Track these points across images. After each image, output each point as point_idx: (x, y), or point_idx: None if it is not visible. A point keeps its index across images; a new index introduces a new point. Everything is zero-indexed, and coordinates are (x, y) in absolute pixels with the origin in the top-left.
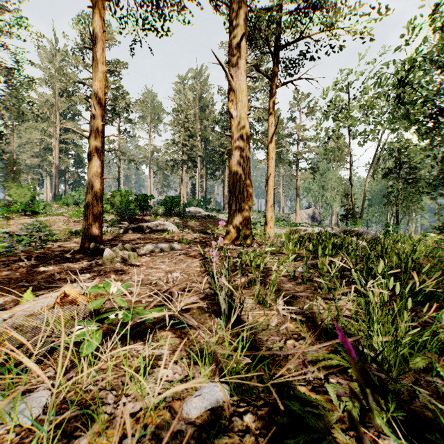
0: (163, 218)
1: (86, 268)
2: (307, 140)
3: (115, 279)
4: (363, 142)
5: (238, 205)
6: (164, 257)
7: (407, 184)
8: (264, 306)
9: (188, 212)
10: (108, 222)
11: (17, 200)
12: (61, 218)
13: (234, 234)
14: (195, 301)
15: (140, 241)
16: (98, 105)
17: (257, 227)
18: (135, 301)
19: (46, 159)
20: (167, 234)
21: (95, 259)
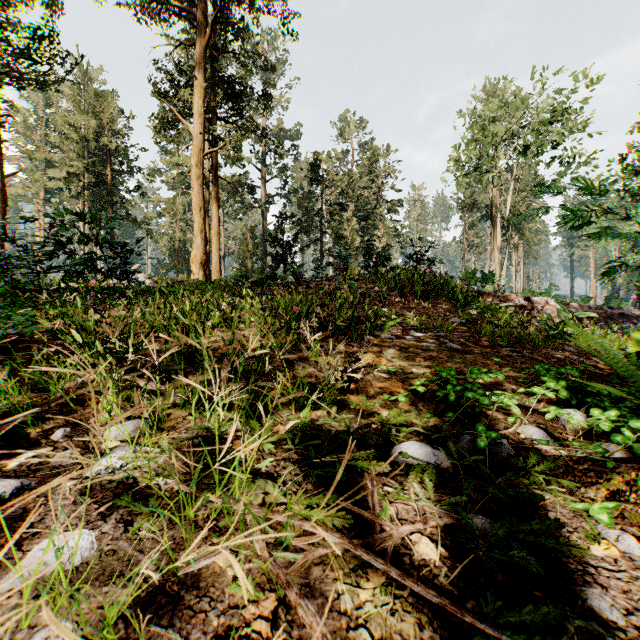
0: None
1: None
2: None
3: None
4: None
5: None
6: None
7: None
8: None
9: None
10: None
11: None
12: None
13: None
14: None
15: None
16: None
17: None
18: None
19: None
20: None
21: None
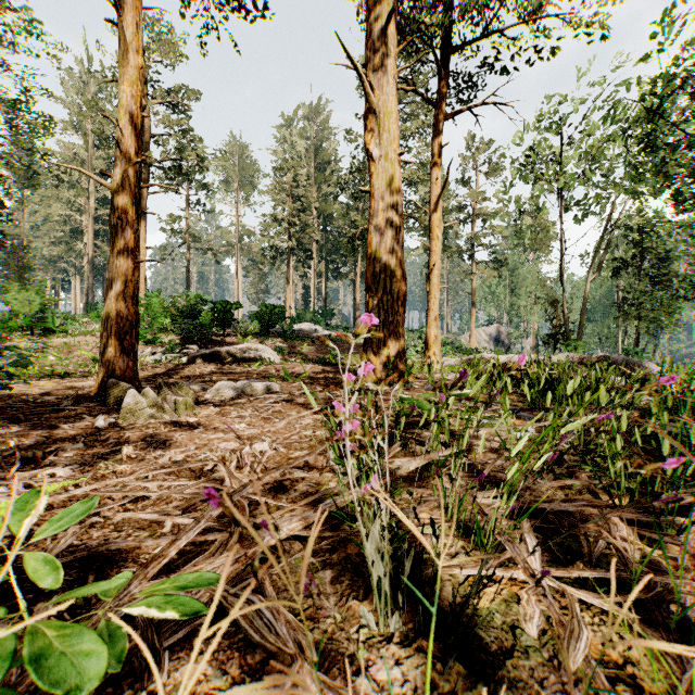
0: (256, 340)
1: (84, 431)
2: (488, 216)
3: (130, 458)
4: (582, 217)
5: (383, 312)
6: (245, 407)
7: (654, 284)
8: (480, 548)
9: (297, 330)
10: (165, 345)
11: (19, 310)
12: (90, 339)
13: (376, 365)
14: (295, 533)
15: (211, 377)
16: (128, 126)
17: (409, 354)
18: (150, 521)
19: (74, 247)
20: (261, 365)
21: (112, 411)
